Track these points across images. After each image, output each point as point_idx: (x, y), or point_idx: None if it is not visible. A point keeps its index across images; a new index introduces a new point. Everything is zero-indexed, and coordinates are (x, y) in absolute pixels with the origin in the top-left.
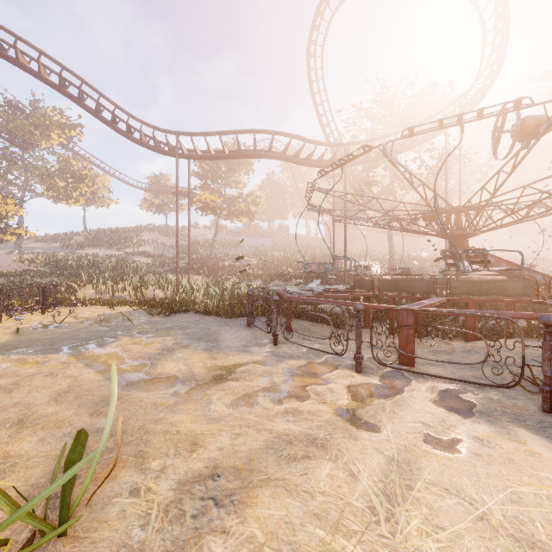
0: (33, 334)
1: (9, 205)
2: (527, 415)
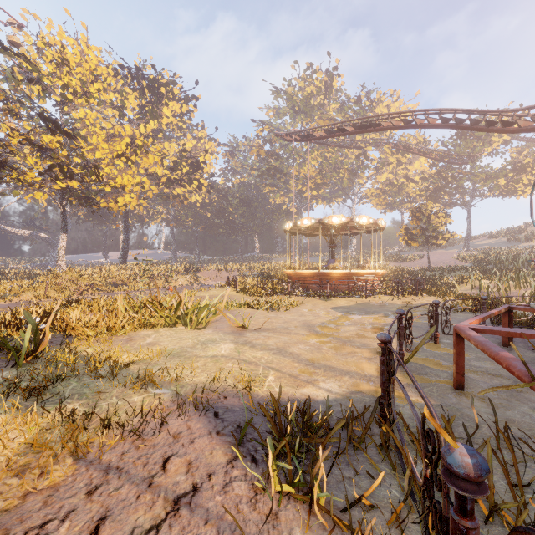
0: (361, 305)
1: (440, 218)
2: (363, 406)
